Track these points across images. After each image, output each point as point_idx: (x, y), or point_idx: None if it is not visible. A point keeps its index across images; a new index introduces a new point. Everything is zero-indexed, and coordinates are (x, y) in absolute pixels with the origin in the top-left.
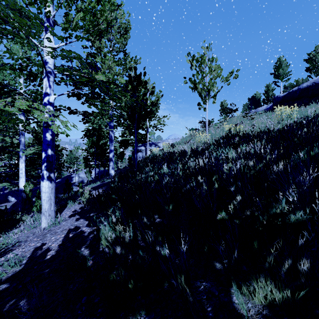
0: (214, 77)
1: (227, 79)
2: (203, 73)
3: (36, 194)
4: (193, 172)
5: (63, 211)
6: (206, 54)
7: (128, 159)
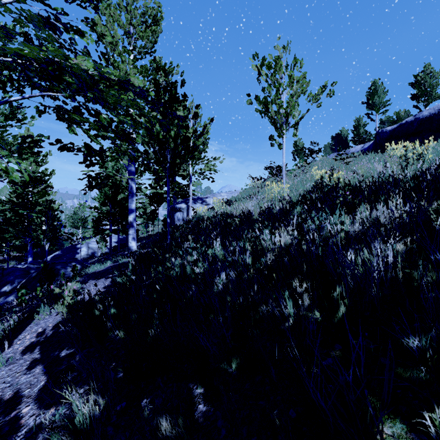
0: (296, 93)
1: (317, 97)
2: (280, 85)
3: (8, 280)
4: (275, 262)
5: (24, 330)
6: (282, 57)
7: (163, 221)
